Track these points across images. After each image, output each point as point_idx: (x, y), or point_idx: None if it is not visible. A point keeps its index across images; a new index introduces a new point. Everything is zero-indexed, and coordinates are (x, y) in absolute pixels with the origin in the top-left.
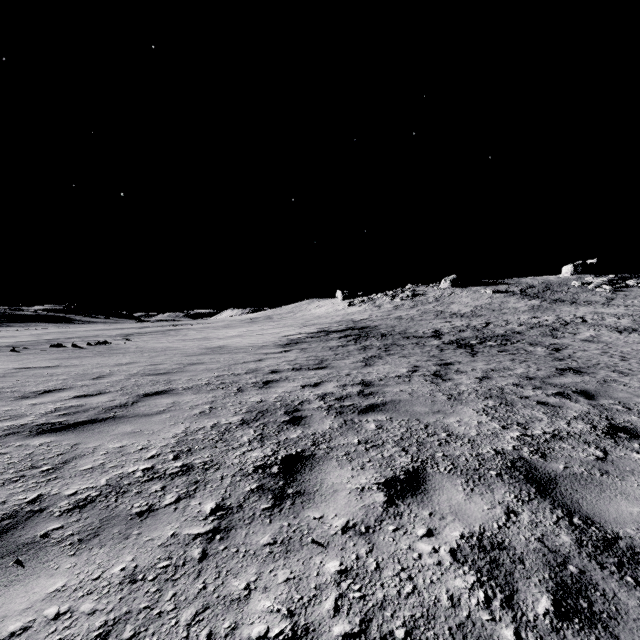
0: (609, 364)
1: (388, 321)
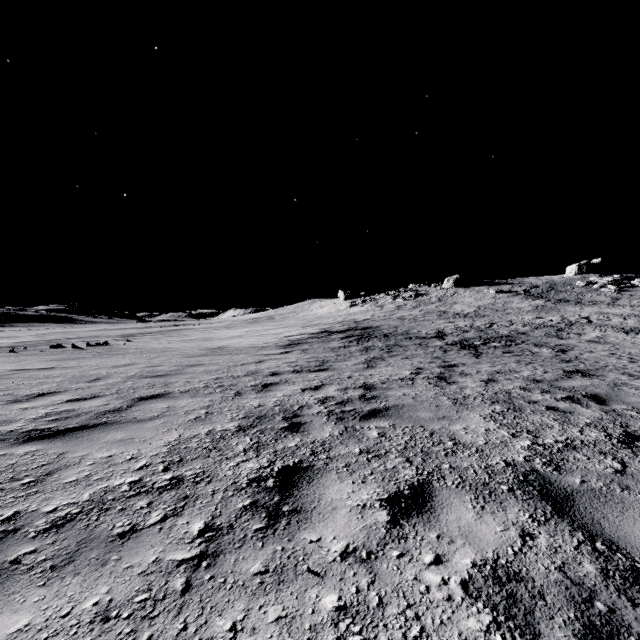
0: (618, 366)
1: (390, 321)
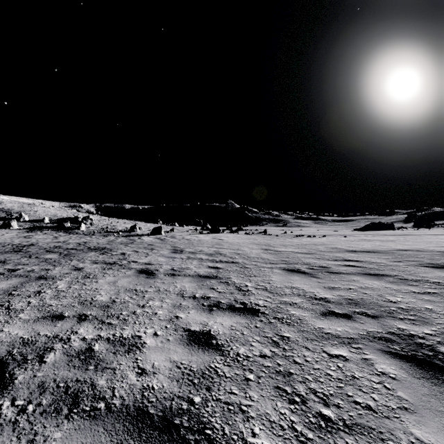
0: None
1: None
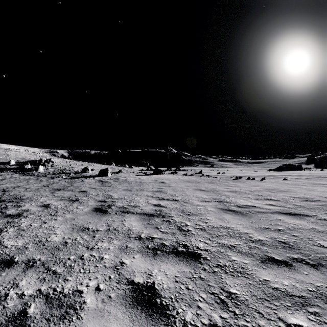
0: None
1: None
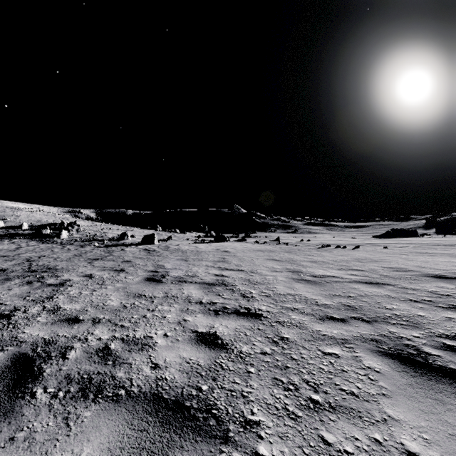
0: None
1: None
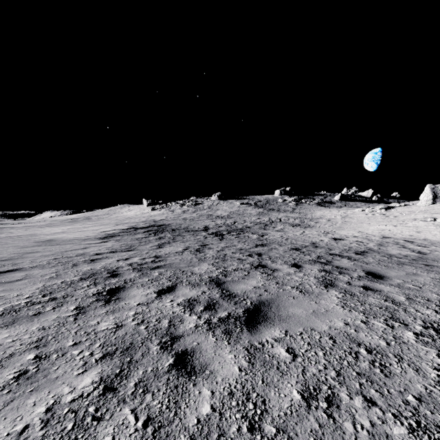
0: (279, 241)
1: (178, 221)
